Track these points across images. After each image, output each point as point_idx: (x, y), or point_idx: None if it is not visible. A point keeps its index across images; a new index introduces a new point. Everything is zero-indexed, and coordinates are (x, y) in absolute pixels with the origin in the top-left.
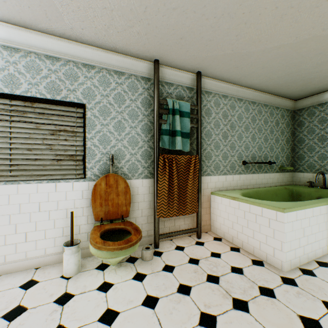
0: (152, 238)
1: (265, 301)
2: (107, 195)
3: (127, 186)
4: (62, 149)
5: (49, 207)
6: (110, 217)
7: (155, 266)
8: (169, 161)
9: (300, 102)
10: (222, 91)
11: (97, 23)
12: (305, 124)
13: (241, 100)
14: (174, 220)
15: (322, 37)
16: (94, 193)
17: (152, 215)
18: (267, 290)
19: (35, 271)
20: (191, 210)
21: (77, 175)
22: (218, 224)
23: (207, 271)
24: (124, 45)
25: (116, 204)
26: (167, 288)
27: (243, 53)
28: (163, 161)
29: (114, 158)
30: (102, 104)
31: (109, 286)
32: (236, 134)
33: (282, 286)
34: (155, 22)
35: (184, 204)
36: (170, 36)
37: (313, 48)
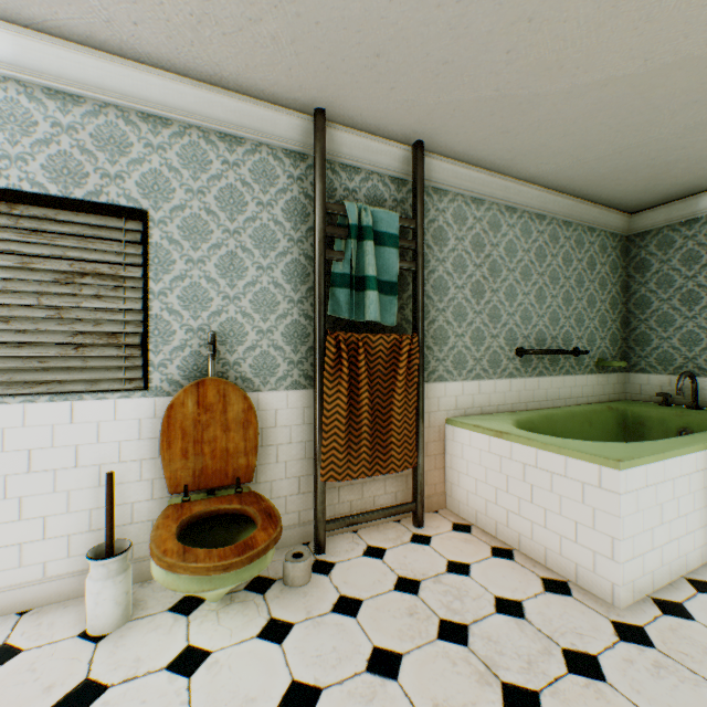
0: (310, 528)
1: (581, 689)
2: (201, 429)
3: (250, 407)
4: (88, 320)
5: (55, 461)
6: (207, 482)
7: (314, 600)
8: (350, 349)
9: (642, 218)
10: (471, 190)
11: (171, 8)
12: (653, 267)
13: (513, 211)
14: (362, 485)
15: (703, 61)
16: (167, 427)
17: (310, 475)
18: (584, 659)
19: (16, 621)
20: (402, 462)
21: (127, 381)
22: (463, 492)
23: (439, 611)
24: (241, 71)
25: (221, 451)
26: (344, 660)
27: (521, 97)
28: (335, 347)
29: (219, 341)
30: (190, 212)
31: (199, 659)
32: (501, 287)
33: (617, 647)
34: (313, 11)
35: (384, 449)
36: (352, 48)
37: (682, 88)
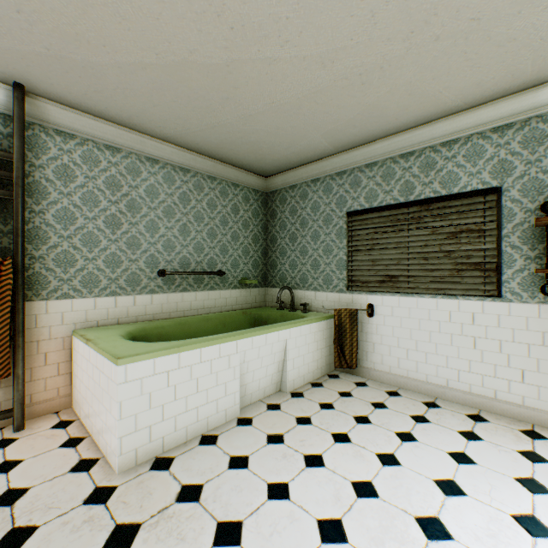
0: None
1: None
2: None
3: None
4: None
5: None
6: None
7: None
8: None
9: (272, 181)
10: (103, 138)
11: None
12: (278, 215)
13: (156, 162)
14: None
15: (202, 67)
16: None
17: None
18: (23, 533)
19: None
20: None
21: None
22: (78, 392)
23: None
24: None
25: None
26: None
27: (80, 62)
28: None
29: None
30: None
31: None
32: (143, 221)
33: (71, 512)
34: None
35: None
36: None
37: (208, 85)
